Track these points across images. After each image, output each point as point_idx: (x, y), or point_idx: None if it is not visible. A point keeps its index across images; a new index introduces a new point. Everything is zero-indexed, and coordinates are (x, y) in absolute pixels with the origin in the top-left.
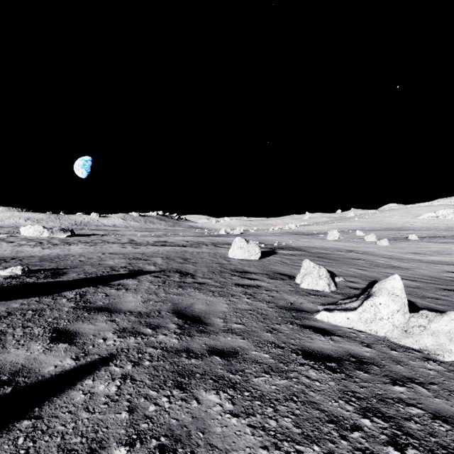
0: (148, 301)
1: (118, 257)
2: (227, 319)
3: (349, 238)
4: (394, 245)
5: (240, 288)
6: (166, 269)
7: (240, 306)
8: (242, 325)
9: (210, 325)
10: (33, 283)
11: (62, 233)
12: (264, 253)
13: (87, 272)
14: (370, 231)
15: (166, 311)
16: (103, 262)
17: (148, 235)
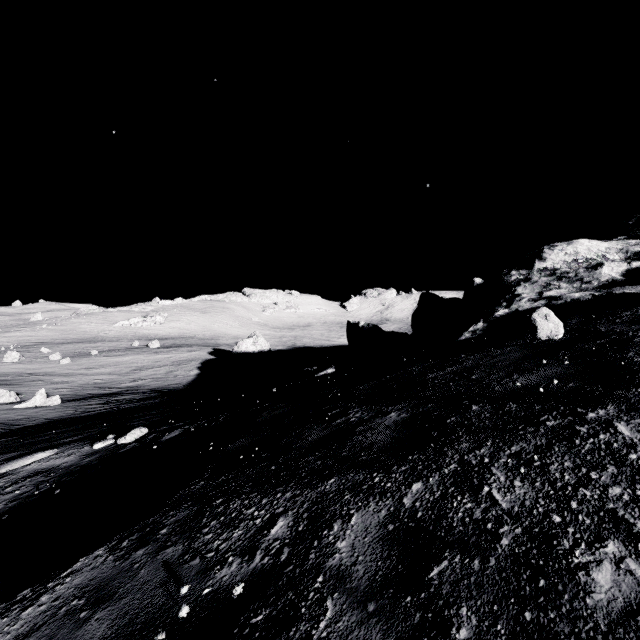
0: None
1: None
2: None
3: (32, 358)
4: (76, 362)
5: None
6: None
7: None
8: None
9: None
10: None
11: None
12: None
13: None
14: (60, 345)
15: None
16: None
17: None
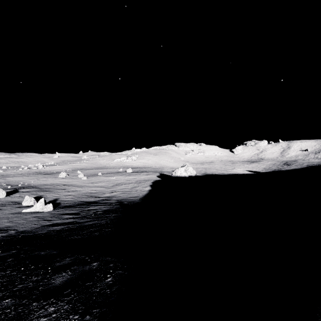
0: None
1: None
2: None
3: (72, 176)
4: (89, 179)
5: None
6: None
7: None
8: None
9: None
10: None
11: None
12: (9, 193)
13: None
14: (87, 170)
15: None
16: None
17: None
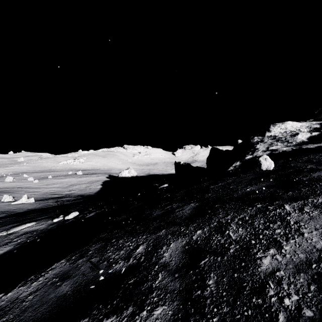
0: None
1: None
2: None
3: (19, 180)
4: (41, 181)
5: None
6: None
7: None
8: None
9: None
10: None
11: None
12: None
13: None
14: (32, 173)
15: None
16: None
17: None
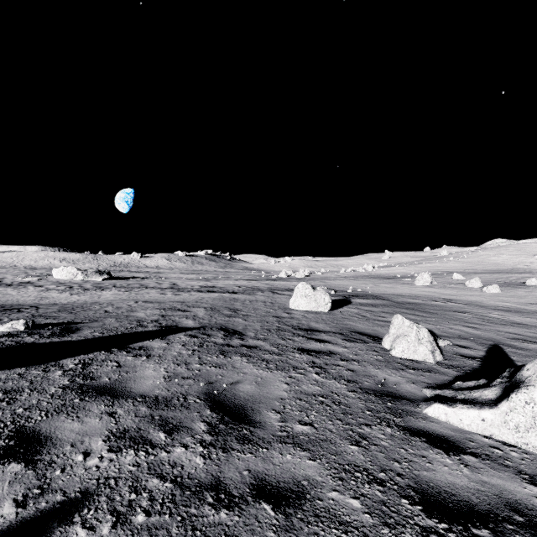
0: (173, 376)
1: (152, 306)
2: (286, 413)
3: (444, 283)
4: (508, 292)
5: (305, 355)
6: (207, 324)
7: (305, 387)
8: (311, 428)
9: (259, 427)
10: (31, 344)
11: (97, 276)
12: (335, 303)
13: (106, 328)
14: (471, 274)
15: (196, 395)
16: (132, 313)
17: (195, 278)
